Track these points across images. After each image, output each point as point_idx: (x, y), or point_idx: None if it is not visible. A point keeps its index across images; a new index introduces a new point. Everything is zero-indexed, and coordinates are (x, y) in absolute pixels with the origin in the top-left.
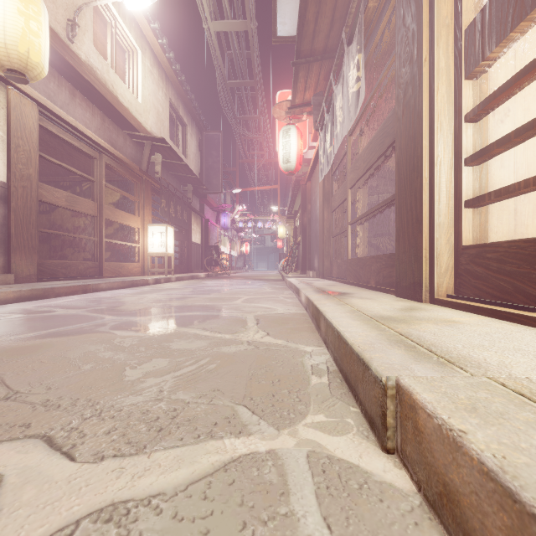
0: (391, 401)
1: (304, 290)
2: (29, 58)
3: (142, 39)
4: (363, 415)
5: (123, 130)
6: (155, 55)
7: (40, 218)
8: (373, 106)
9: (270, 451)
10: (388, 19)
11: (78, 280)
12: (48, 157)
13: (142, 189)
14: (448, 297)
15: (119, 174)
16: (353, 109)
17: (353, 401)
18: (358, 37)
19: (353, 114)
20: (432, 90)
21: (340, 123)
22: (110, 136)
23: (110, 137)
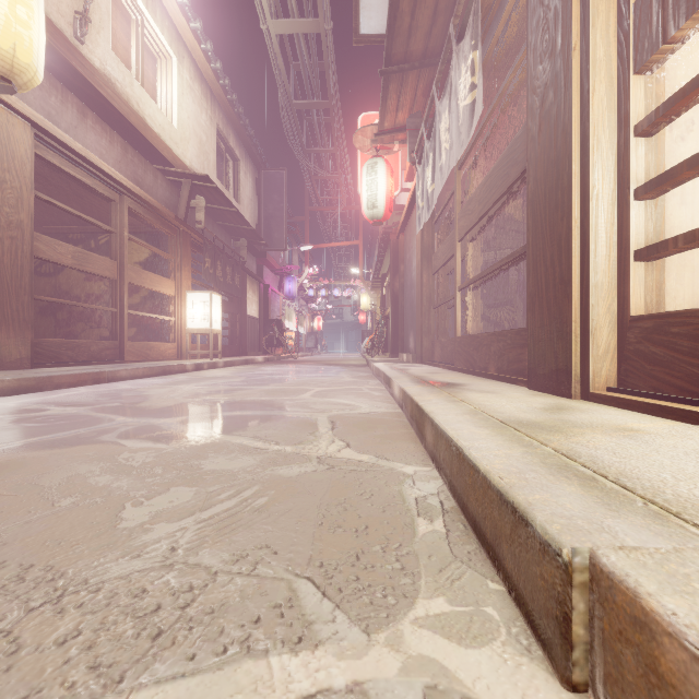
0: (580, 594)
1: (397, 379)
2: (16, 57)
3: (179, 43)
4: (514, 601)
5: (153, 164)
6: (196, 65)
7: (42, 282)
8: (489, 130)
9: (355, 688)
10: (515, 2)
11: (89, 365)
12: (47, 198)
13: (179, 244)
14: (609, 391)
15: (147, 224)
16: (466, 129)
17: (490, 569)
18: (472, 28)
19: (464, 136)
20: (585, 92)
21: (446, 151)
22: (134, 171)
23: (134, 173)
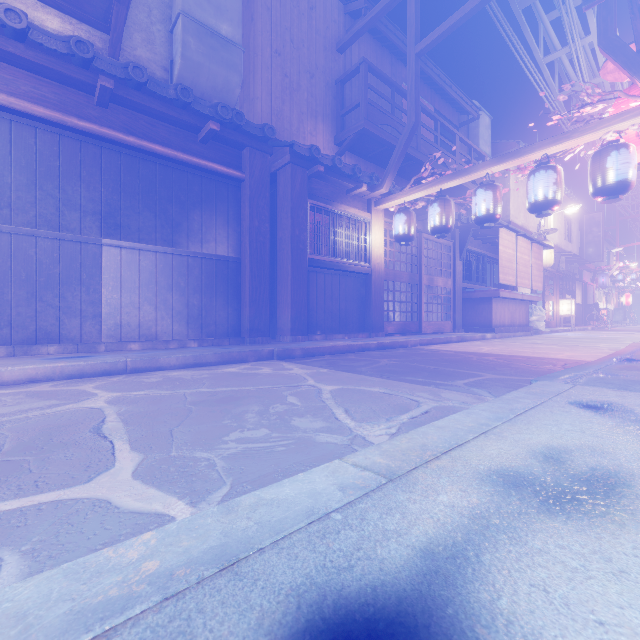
0: None
1: None
2: (551, 264)
3: None
4: None
5: None
6: None
7: None
8: None
9: None
10: None
11: None
12: None
13: (555, 280)
14: None
15: None
16: None
17: None
18: None
19: None
20: None
21: None
22: None
23: None
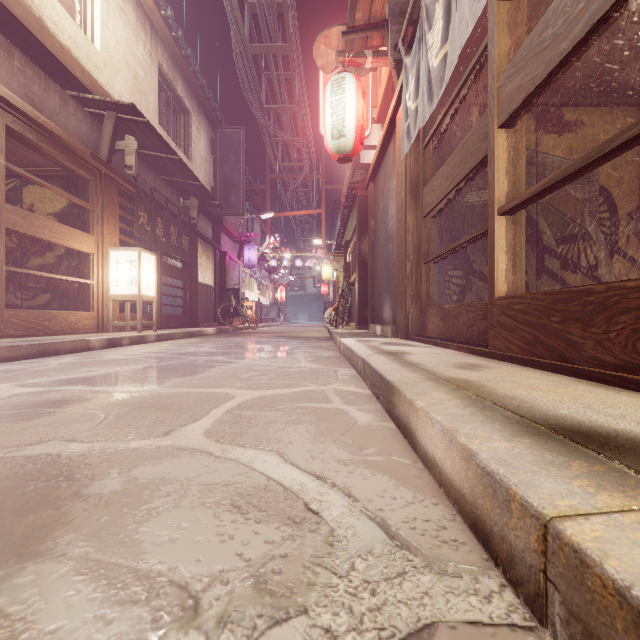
0: None
1: (422, 398)
2: None
3: None
4: None
5: (66, 90)
6: None
7: None
8: None
9: None
10: None
11: None
12: None
13: (100, 190)
14: None
15: (57, 163)
16: None
17: None
18: None
19: None
20: None
21: None
22: (26, 85)
23: (26, 88)
